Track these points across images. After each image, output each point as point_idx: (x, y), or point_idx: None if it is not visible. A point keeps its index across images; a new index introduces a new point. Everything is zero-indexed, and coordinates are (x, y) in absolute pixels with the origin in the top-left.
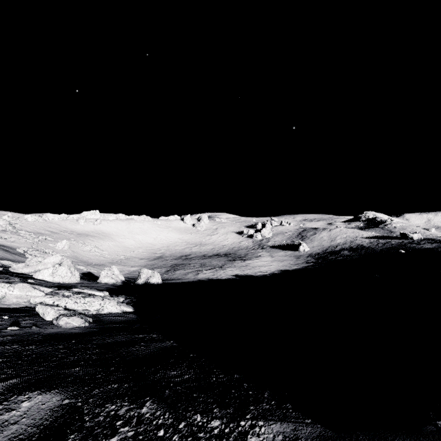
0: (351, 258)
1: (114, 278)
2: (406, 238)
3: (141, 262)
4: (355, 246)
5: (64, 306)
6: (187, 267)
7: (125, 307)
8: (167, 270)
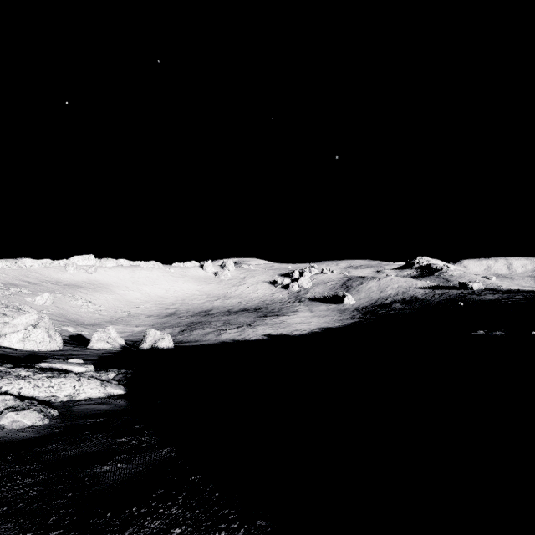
0: (403, 312)
1: (111, 342)
2: (466, 288)
3: (149, 320)
4: (408, 298)
5: (17, 393)
6: (207, 325)
7: (112, 389)
8: (182, 330)
